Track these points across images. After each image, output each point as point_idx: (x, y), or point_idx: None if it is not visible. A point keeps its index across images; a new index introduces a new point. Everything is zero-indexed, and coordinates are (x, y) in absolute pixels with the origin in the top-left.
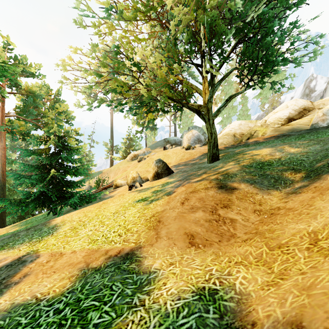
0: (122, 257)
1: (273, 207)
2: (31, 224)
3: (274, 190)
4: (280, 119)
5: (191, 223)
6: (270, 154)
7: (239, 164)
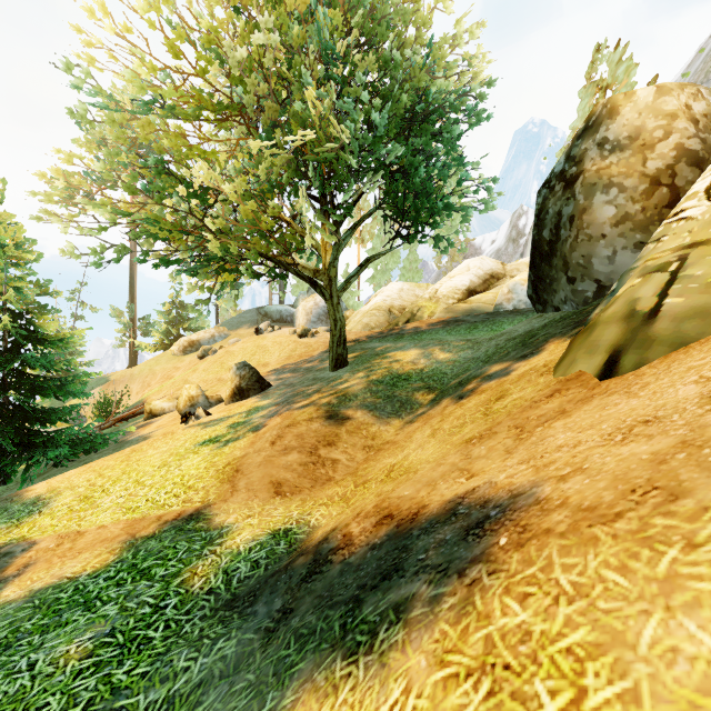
0: (185, 519)
1: (384, 442)
2: None
3: (395, 418)
4: (457, 290)
5: (280, 469)
6: (413, 362)
7: (368, 378)
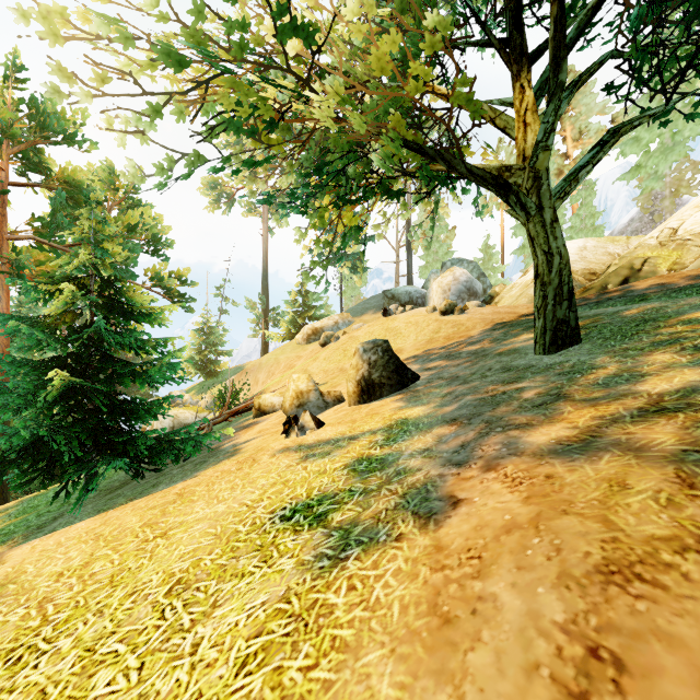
0: None
1: None
2: (19, 521)
3: None
4: None
5: None
6: None
7: None
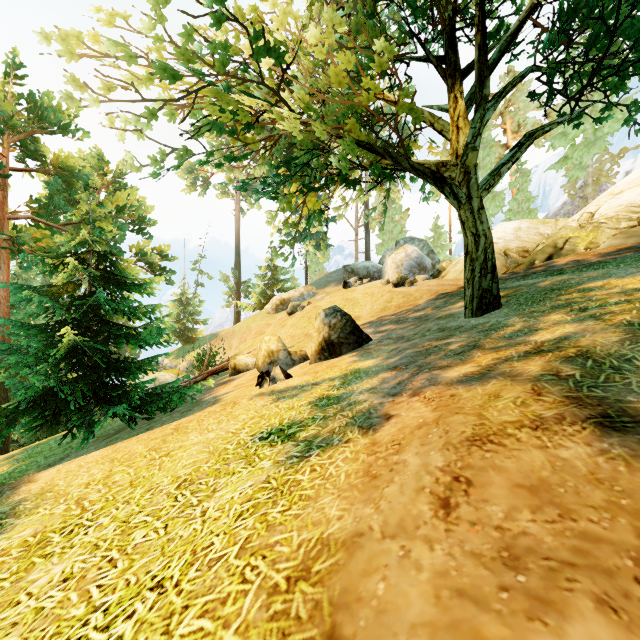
0: None
1: None
2: (29, 462)
3: None
4: (636, 208)
5: None
6: None
7: (603, 320)
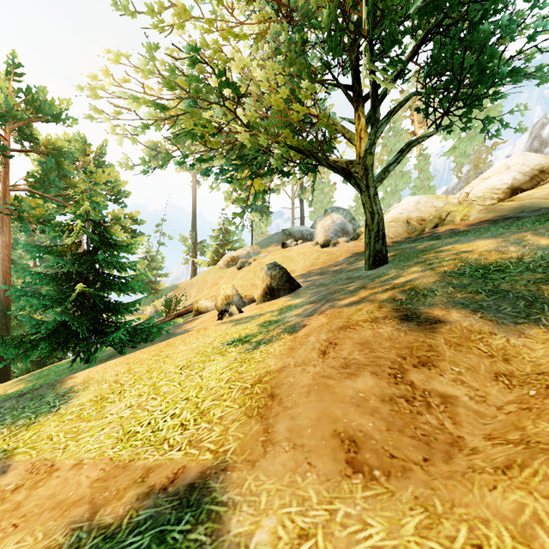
0: (177, 496)
1: (544, 369)
2: (44, 379)
3: (531, 325)
4: (496, 190)
5: (348, 407)
6: (497, 250)
7: (434, 270)
